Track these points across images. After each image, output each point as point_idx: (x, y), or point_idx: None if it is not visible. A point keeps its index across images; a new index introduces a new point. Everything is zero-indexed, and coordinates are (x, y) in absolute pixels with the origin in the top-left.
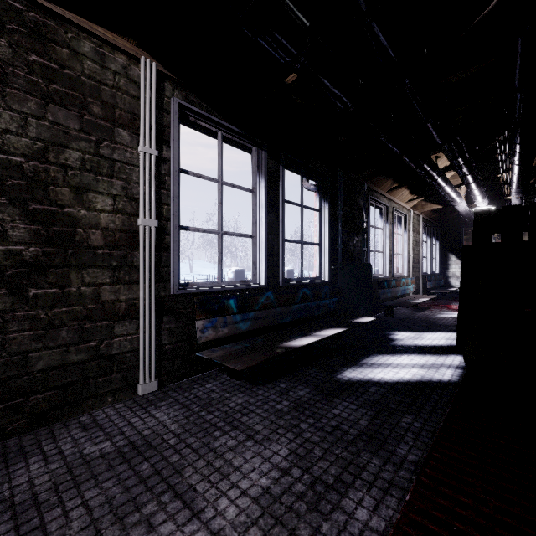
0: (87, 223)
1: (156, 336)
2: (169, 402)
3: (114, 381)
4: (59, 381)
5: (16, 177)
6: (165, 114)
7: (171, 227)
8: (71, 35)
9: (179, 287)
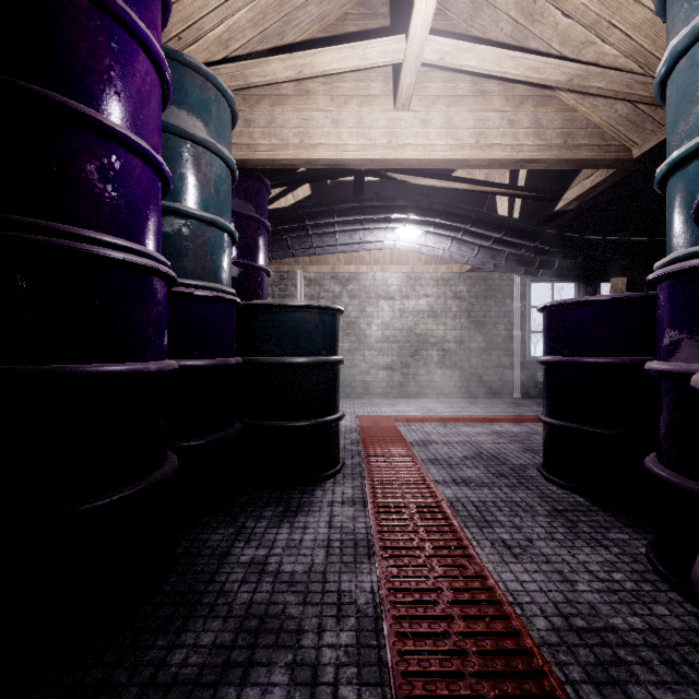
0: (496, 335)
1: (520, 377)
2: (525, 400)
3: (505, 390)
4: (489, 386)
5: (479, 324)
6: (524, 287)
7: (526, 333)
8: (492, 275)
9: (530, 358)
